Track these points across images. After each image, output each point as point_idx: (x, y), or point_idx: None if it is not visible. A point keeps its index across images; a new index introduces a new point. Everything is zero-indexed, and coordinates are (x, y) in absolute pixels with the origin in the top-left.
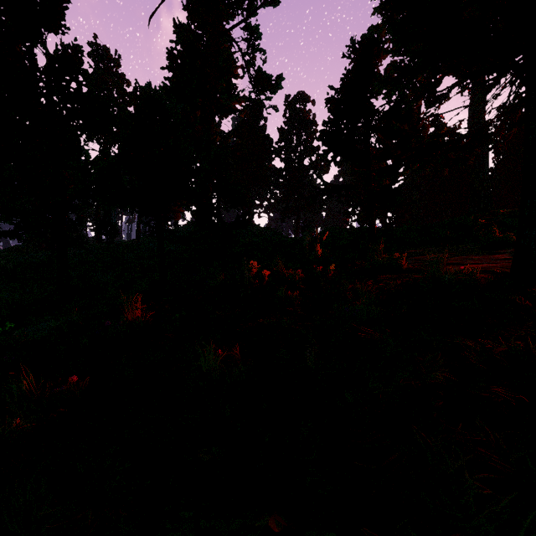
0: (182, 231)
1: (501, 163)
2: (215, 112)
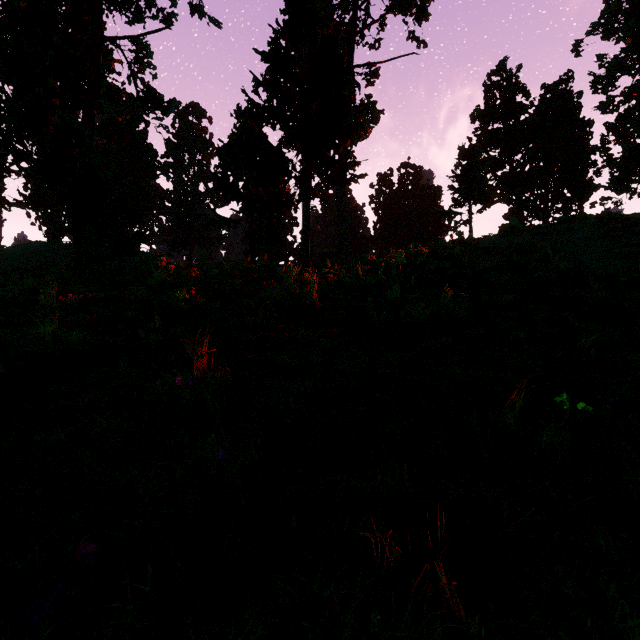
0: (36, 248)
1: (378, 222)
2: (81, 106)
